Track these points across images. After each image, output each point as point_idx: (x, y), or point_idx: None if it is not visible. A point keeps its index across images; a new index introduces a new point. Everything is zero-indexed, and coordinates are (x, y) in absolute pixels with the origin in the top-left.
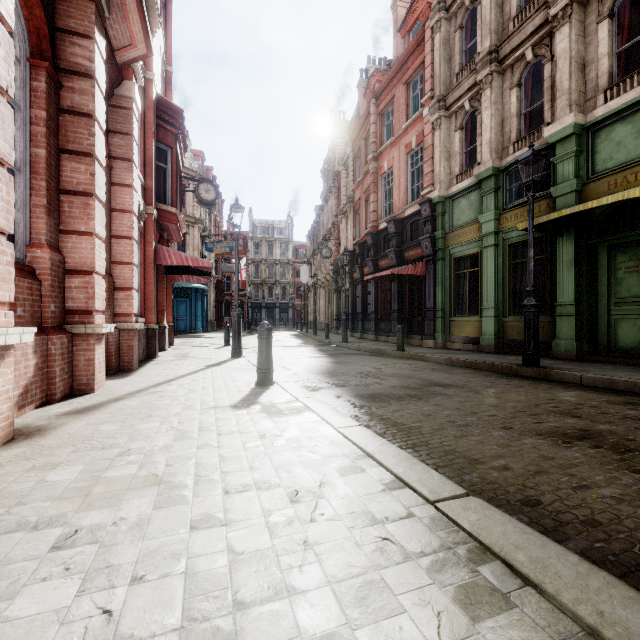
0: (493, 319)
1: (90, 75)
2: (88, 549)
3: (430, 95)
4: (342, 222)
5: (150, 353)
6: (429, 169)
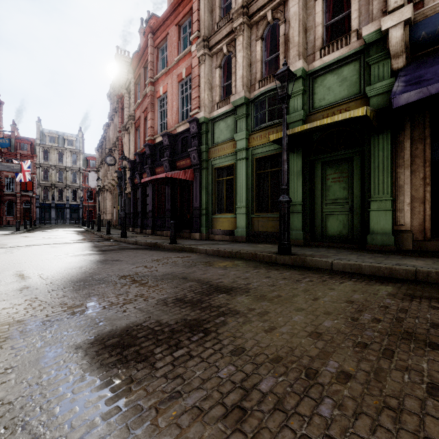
0: (245, 216)
1: None
2: None
3: (197, 34)
4: (125, 136)
5: None
6: (196, 95)
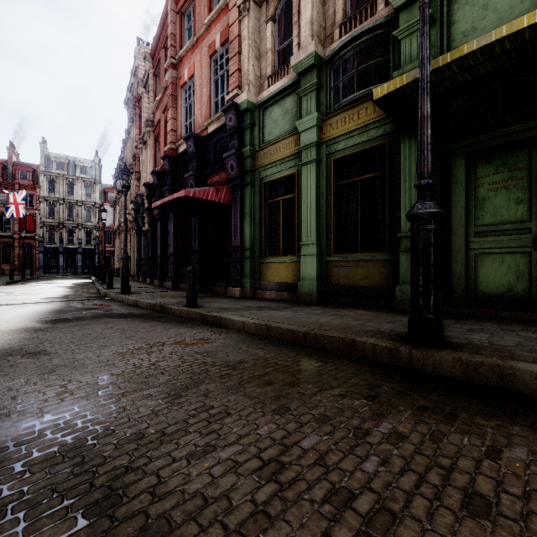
0: (315, 258)
1: None
2: None
3: None
4: (143, 152)
5: None
6: (235, 67)
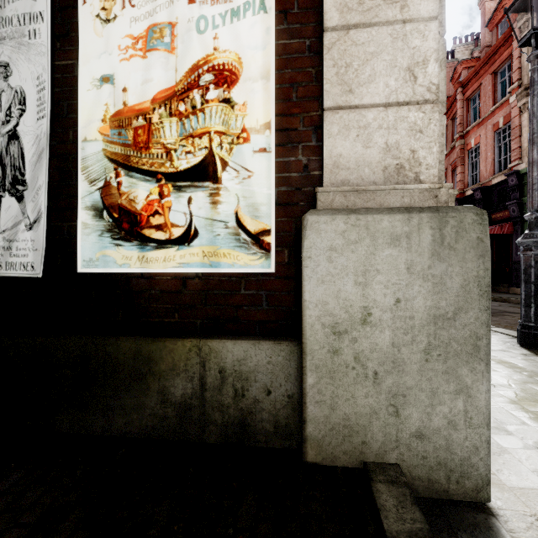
0: None
1: None
2: None
3: (517, 84)
4: None
5: None
6: (516, 146)
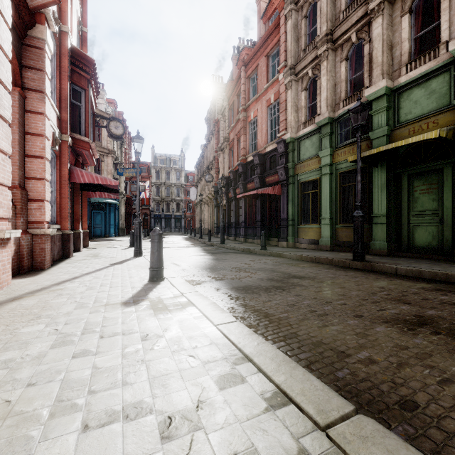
0: (329, 226)
1: None
2: None
3: (284, 64)
4: (220, 156)
5: (65, 254)
6: (283, 118)
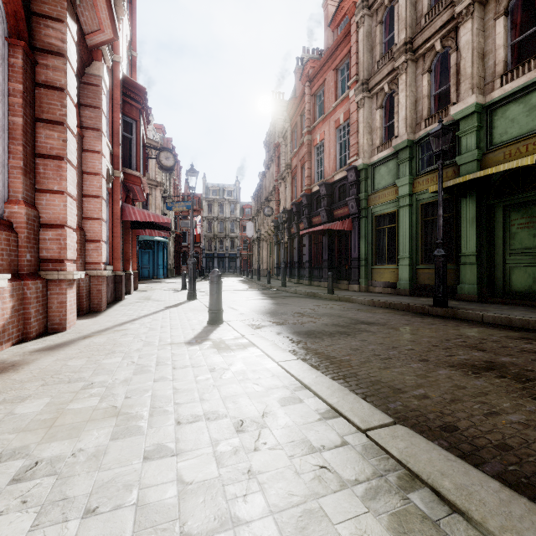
0: (408, 267)
1: (62, 54)
2: (46, 481)
3: (355, 79)
4: (281, 186)
5: (117, 296)
6: (354, 141)
